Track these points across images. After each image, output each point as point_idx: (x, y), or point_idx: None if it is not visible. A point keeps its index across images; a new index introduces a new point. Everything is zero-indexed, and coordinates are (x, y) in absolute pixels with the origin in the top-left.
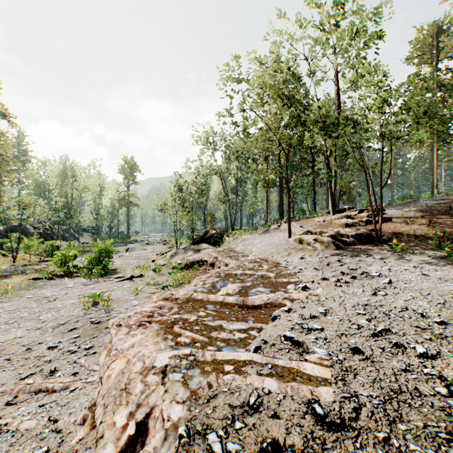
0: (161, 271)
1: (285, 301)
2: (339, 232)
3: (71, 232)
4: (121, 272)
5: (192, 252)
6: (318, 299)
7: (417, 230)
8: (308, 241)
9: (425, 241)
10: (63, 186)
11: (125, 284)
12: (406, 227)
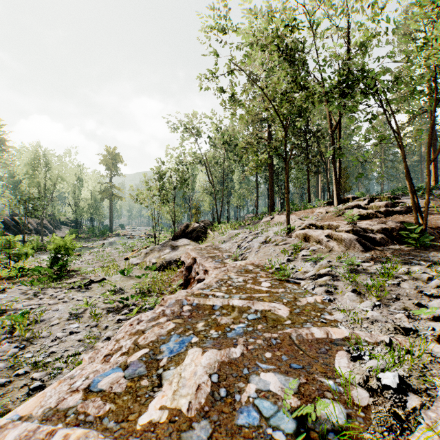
0: (129, 273)
1: None
2: (357, 226)
3: (46, 226)
4: (82, 274)
5: (170, 249)
6: None
7: None
8: (319, 238)
9: None
10: (34, 175)
11: (77, 292)
12: None
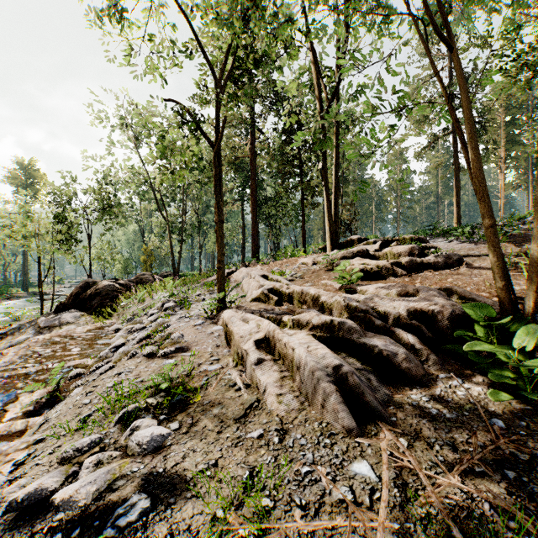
0: None
1: None
2: (352, 300)
3: None
4: None
5: (32, 333)
6: None
7: None
8: (242, 348)
9: None
10: None
11: None
12: (520, 281)
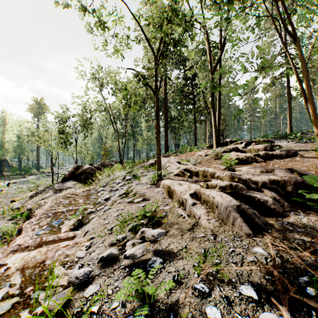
0: None
1: None
2: (236, 174)
3: None
4: None
5: (52, 192)
6: None
7: None
8: (182, 197)
9: None
10: None
11: None
12: None
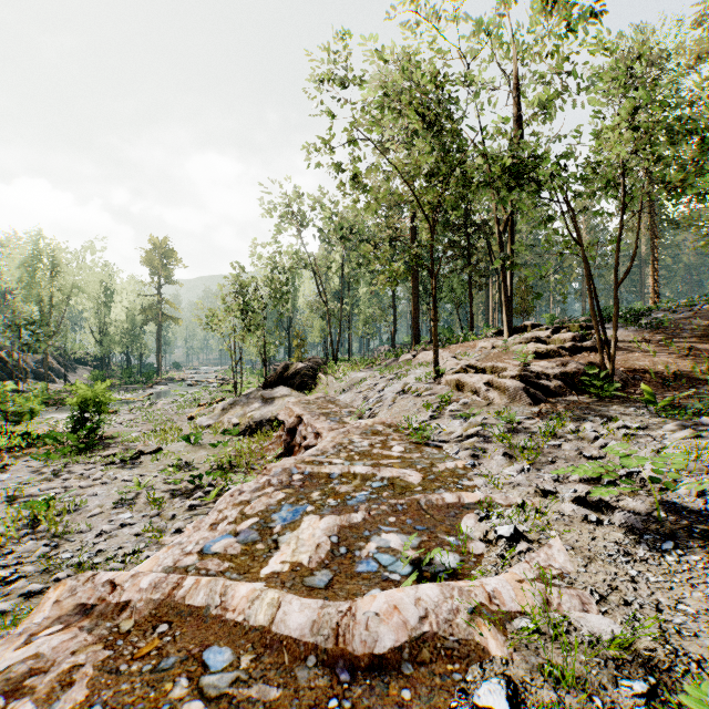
0: (198, 440)
1: (482, 632)
2: (529, 368)
3: (52, 365)
4: (123, 442)
5: (261, 402)
6: (583, 607)
7: (667, 364)
8: (476, 387)
9: (690, 385)
10: (33, 284)
11: (121, 469)
12: (646, 359)
